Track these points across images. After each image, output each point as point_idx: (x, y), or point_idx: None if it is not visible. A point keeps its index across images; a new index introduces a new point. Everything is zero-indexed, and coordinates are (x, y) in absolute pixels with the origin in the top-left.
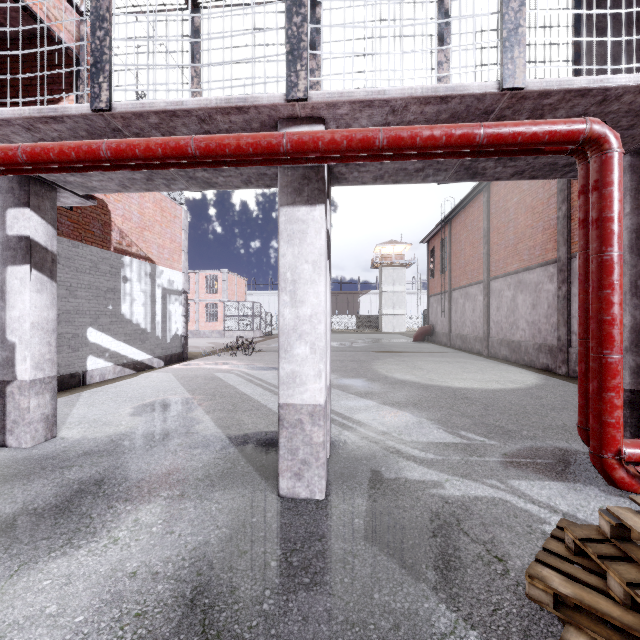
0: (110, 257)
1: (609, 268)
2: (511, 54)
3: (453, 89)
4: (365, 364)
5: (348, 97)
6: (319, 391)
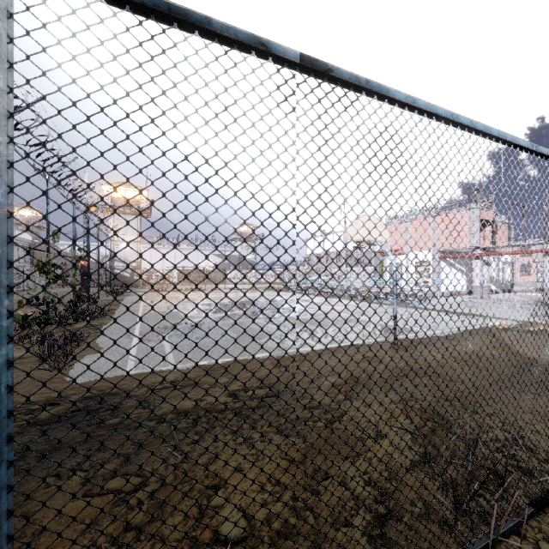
0: None
1: None
2: None
3: None
4: None
5: None
6: None
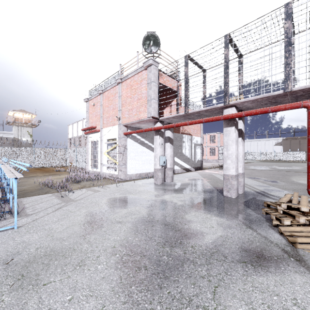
0: (179, 135)
1: (309, 140)
2: (286, 83)
3: (269, 94)
4: (287, 176)
5: (239, 102)
6: (233, 171)
